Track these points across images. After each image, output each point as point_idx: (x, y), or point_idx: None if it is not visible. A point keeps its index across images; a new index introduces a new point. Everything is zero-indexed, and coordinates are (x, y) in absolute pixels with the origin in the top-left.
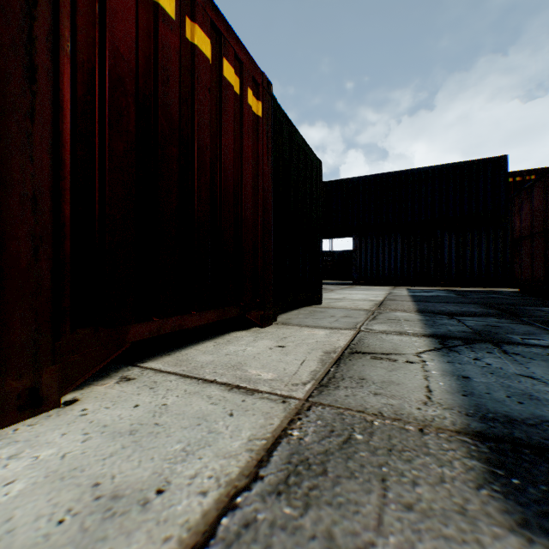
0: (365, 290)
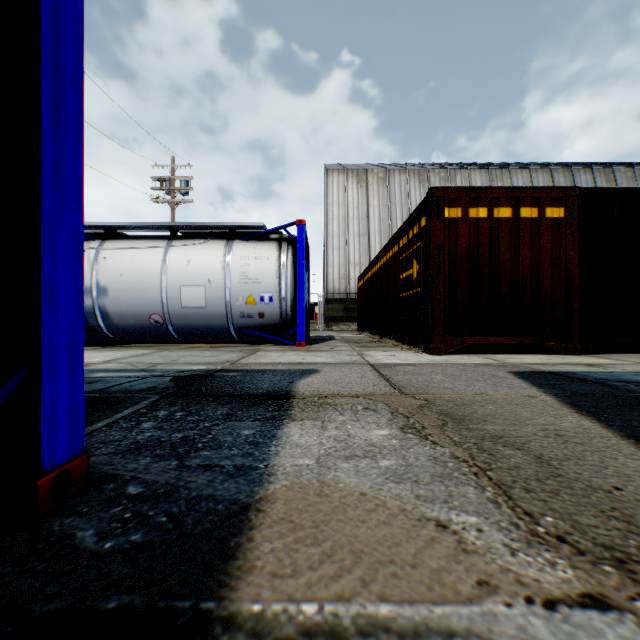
0: None
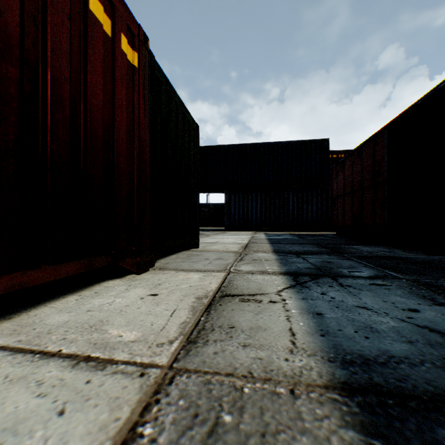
0: (234, 235)
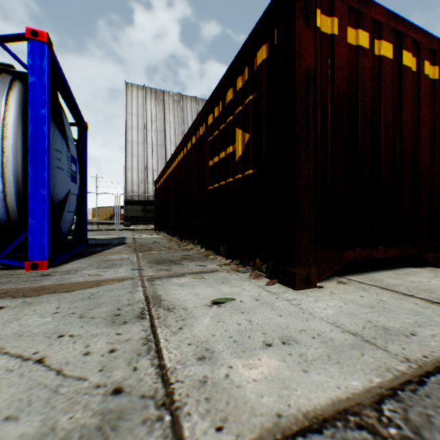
0: None
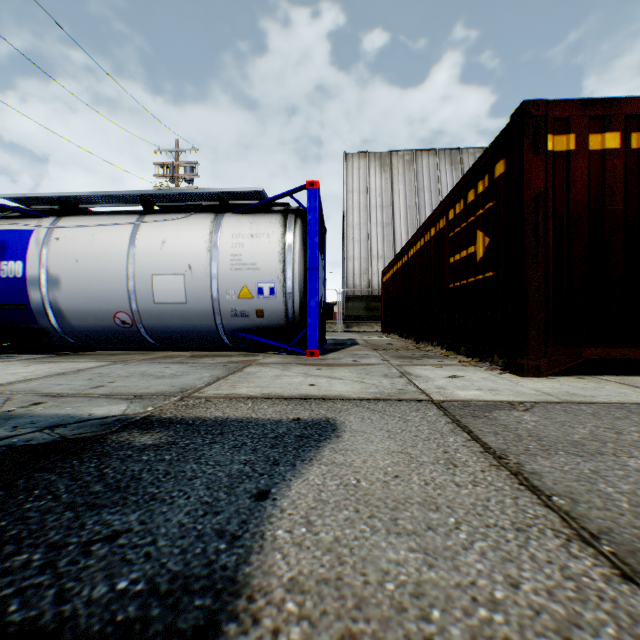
0: None
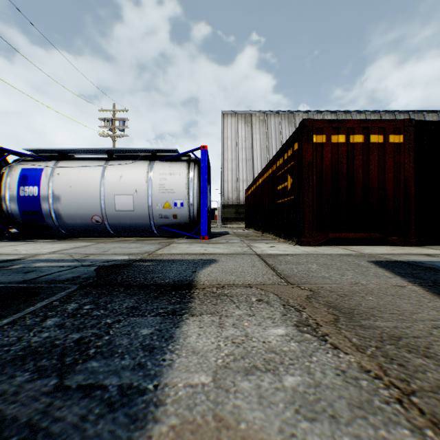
0: None
